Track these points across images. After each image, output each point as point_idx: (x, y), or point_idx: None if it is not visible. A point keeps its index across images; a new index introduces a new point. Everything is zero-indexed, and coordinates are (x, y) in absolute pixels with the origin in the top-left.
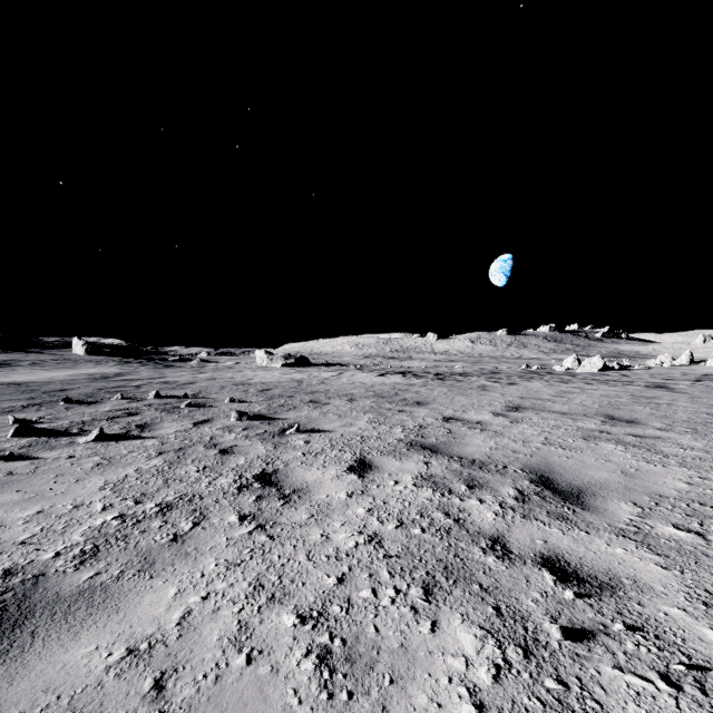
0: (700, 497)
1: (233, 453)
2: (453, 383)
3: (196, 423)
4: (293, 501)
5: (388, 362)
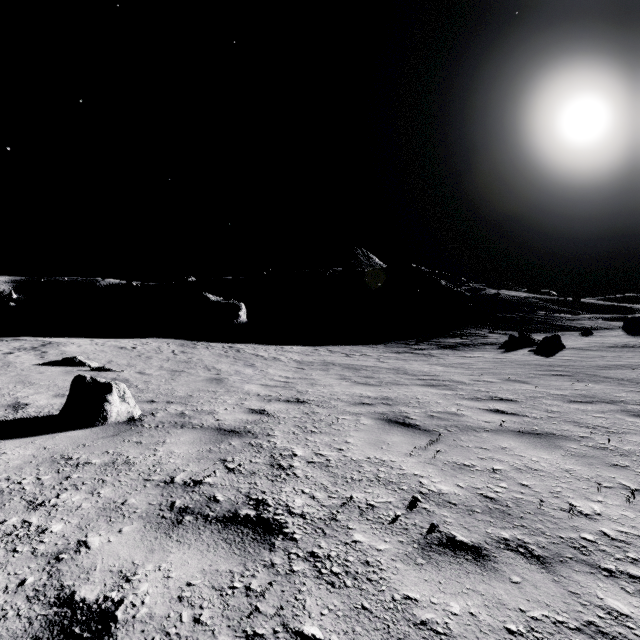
0: None
1: None
2: None
3: None
4: None
5: None
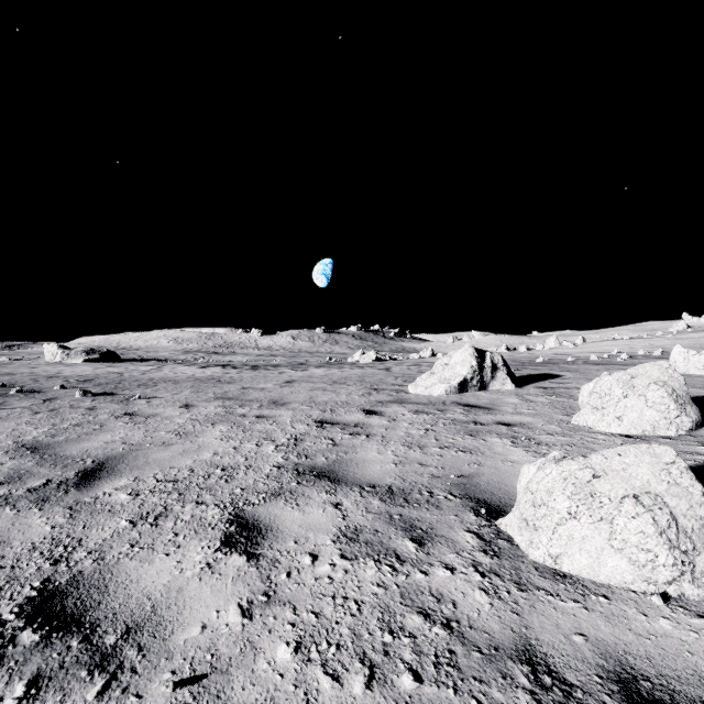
0: (327, 401)
1: (98, 409)
2: (262, 371)
3: (45, 400)
4: (151, 417)
5: (210, 357)
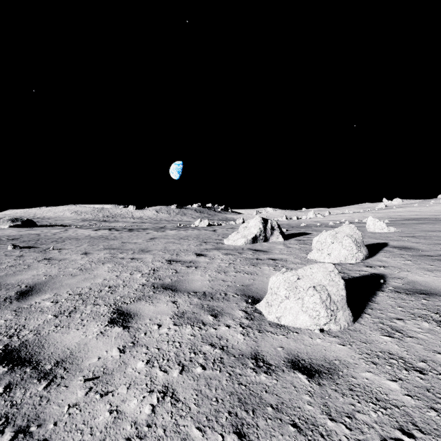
0: (175, 249)
1: (25, 256)
2: (135, 232)
3: None
4: (62, 260)
5: (101, 224)
